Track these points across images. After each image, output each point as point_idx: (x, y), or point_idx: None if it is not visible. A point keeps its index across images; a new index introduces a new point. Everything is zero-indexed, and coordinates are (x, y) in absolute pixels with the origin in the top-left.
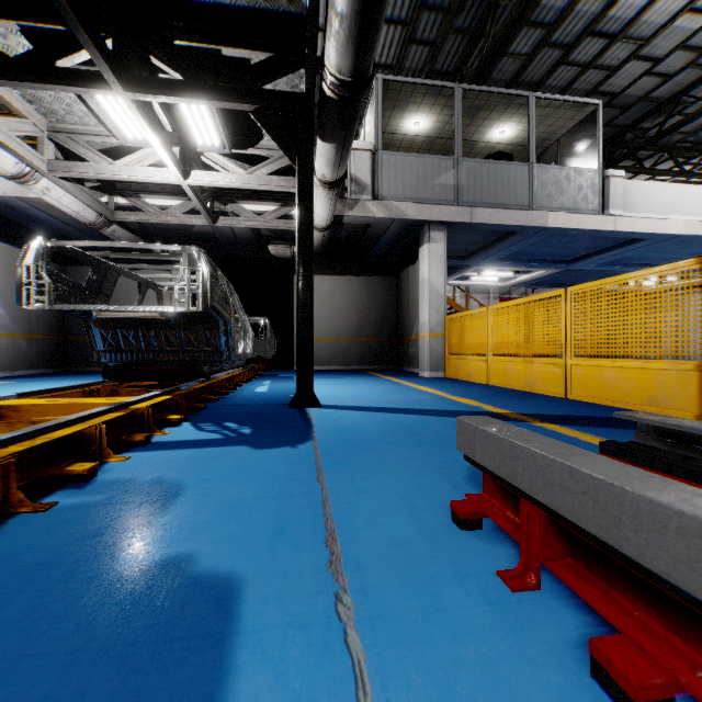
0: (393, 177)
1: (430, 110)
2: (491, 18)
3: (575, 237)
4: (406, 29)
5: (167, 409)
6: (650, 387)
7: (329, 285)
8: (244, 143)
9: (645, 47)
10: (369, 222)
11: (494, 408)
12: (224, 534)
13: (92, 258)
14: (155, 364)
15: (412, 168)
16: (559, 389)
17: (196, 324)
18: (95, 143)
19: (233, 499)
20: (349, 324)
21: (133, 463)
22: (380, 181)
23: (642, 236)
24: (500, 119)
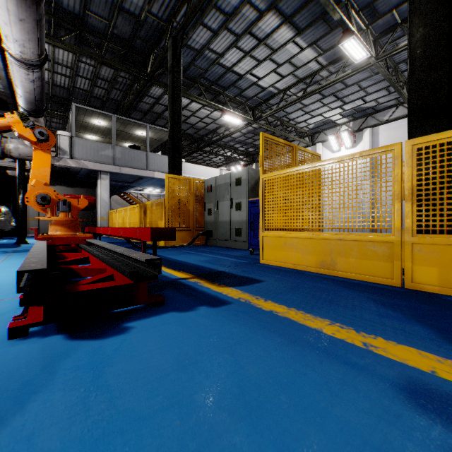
0: (81, 149)
1: (104, 119)
2: (130, 91)
3: None
4: (91, 81)
5: None
6: None
7: None
8: None
9: (195, 114)
10: (69, 167)
11: None
12: None
13: None
14: None
15: (91, 147)
16: None
17: None
18: None
19: None
20: None
21: None
22: (74, 150)
23: None
24: (139, 129)
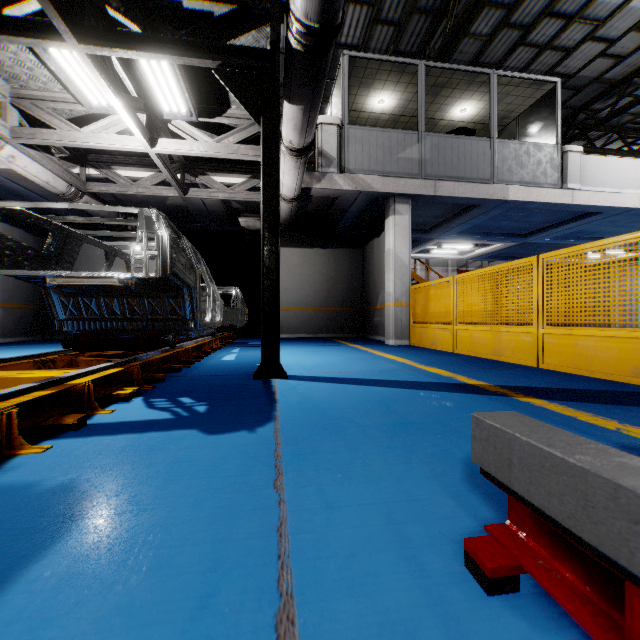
0: (359, 150)
1: (395, 87)
2: None
3: (533, 211)
4: (372, 9)
5: (119, 382)
6: (635, 358)
7: (298, 257)
8: (211, 111)
9: (600, 28)
10: (336, 194)
11: (468, 379)
12: (117, 606)
13: (51, 223)
14: (119, 333)
15: (378, 142)
16: (530, 358)
17: (160, 291)
18: (63, 111)
19: (154, 523)
20: (317, 294)
21: (49, 456)
22: (346, 155)
23: (598, 209)
24: (462, 96)
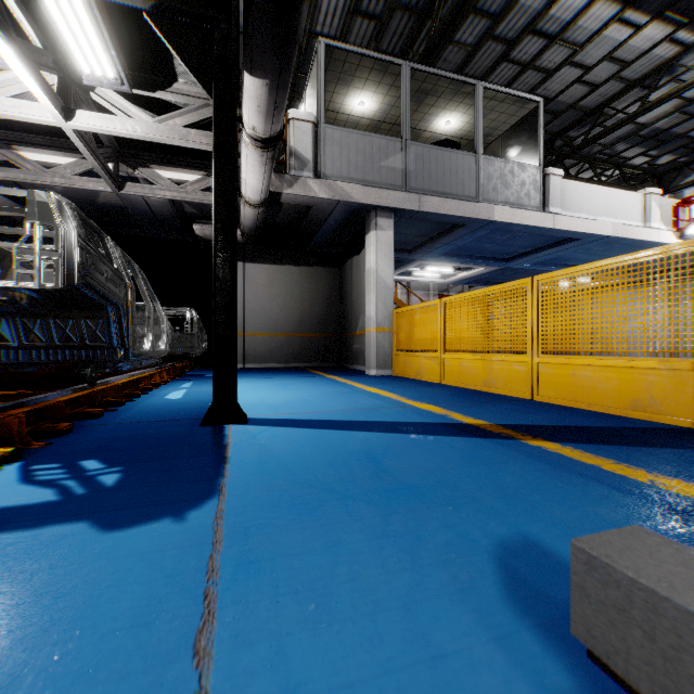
0: (337, 154)
1: (376, 88)
2: None
3: (516, 234)
4: None
5: None
6: (636, 389)
7: (266, 275)
8: (151, 83)
9: (579, 53)
10: (310, 203)
11: (464, 417)
12: None
13: None
14: (12, 366)
15: (358, 147)
16: (524, 390)
17: (73, 310)
18: None
19: None
20: (288, 317)
21: None
22: (322, 158)
23: (576, 235)
24: (447, 107)
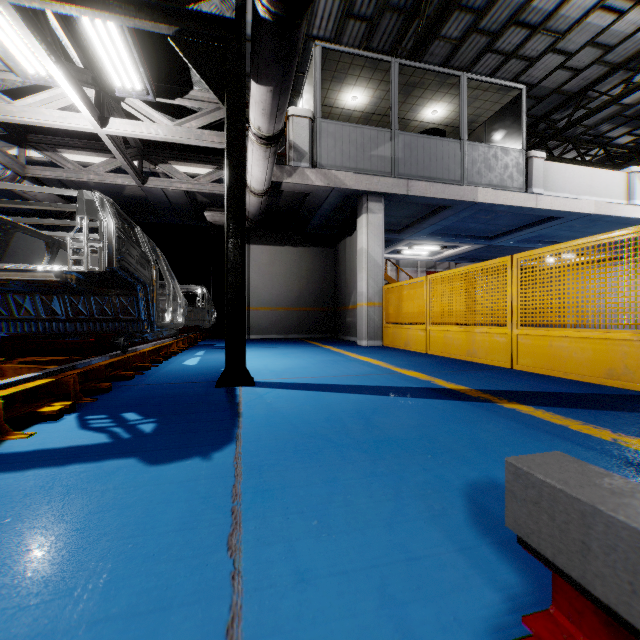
0: (332, 145)
1: (367, 84)
2: None
3: (499, 214)
4: (344, 2)
5: (50, 395)
6: (610, 359)
7: (268, 255)
8: (171, 91)
9: (561, 41)
10: (307, 190)
11: (447, 383)
12: None
13: None
14: (60, 335)
15: (351, 138)
16: (504, 360)
17: (109, 288)
18: None
19: (35, 632)
20: (288, 293)
21: None
22: (318, 149)
23: (559, 214)
24: (433, 98)
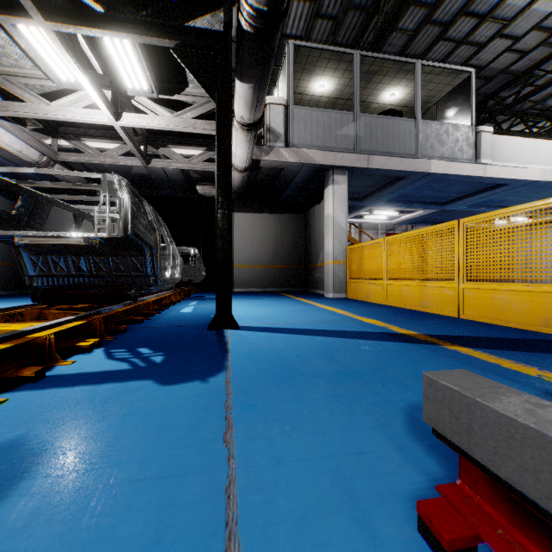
0: (302, 128)
1: (333, 73)
2: None
3: (451, 182)
4: (313, 4)
5: (83, 334)
6: (545, 309)
7: (249, 221)
8: (171, 89)
9: (508, 27)
10: (282, 166)
11: (400, 329)
12: None
13: (21, 187)
14: (85, 288)
15: (319, 121)
16: (452, 310)
17: (123, 250)
18: (35, 87)
19: (99, 485)
20: (265, 253)
21: (3, 410)
22: (291, 131)
23: (505, 181)
24: (391, 83)
